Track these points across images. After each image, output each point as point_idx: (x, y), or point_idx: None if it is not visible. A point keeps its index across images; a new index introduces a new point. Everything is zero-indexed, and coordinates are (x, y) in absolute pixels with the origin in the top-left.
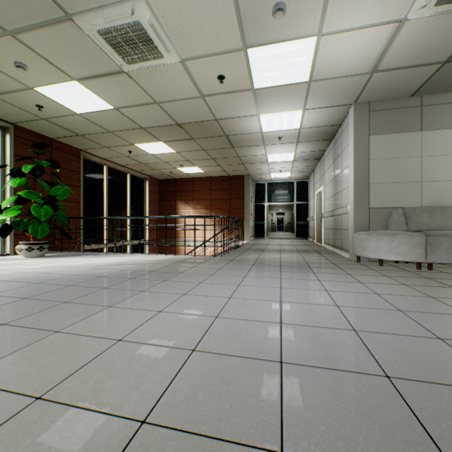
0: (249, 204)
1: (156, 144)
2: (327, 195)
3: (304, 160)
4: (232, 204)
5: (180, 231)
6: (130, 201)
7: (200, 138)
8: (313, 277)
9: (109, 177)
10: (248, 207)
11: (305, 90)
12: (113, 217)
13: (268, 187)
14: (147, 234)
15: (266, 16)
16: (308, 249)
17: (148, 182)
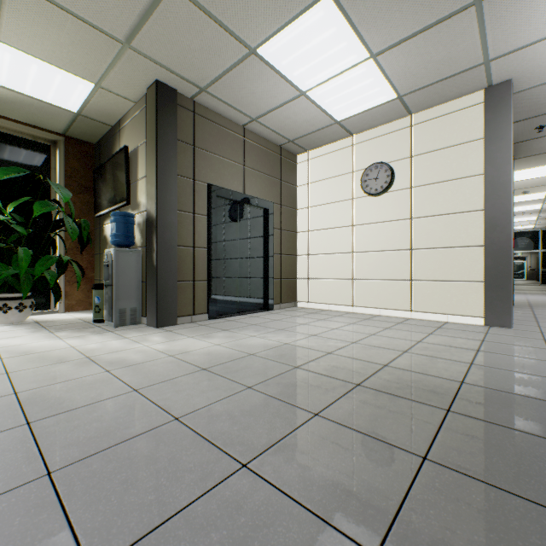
0: None
1: None
2: None
3: None
4: None
5: None
6: None
7: None
8: (544, 296)
9: None
10: None
11: (542, 200)
12: None
13: None
14: None
15: (518, 193)
16: None
17: None
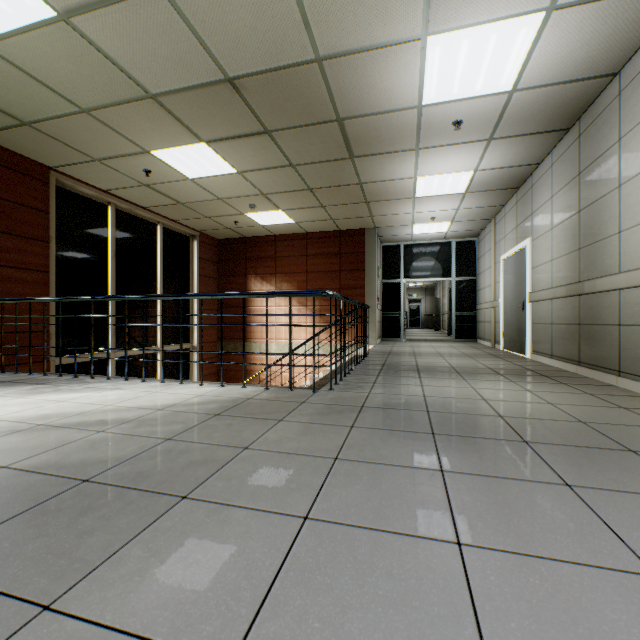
0: (375, 280)
1: (193, 149)
2: (546, 254)
3: (486, 192)
4: (344, 280)
5: (254, 328)
6: (162, 274)
7: (282, 130)
8: None
9: (117, 228)
10: (372, 285)
11: None
12: (87, 297)
13: (406, 252)
14: (196, 332)
15: None
16: (512, 367)
17: (198, 242)
